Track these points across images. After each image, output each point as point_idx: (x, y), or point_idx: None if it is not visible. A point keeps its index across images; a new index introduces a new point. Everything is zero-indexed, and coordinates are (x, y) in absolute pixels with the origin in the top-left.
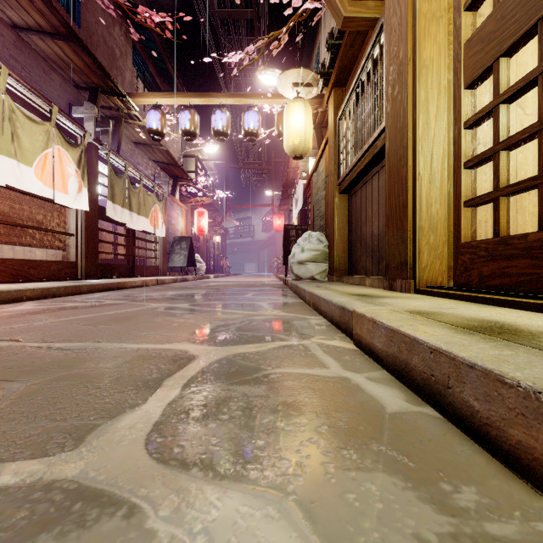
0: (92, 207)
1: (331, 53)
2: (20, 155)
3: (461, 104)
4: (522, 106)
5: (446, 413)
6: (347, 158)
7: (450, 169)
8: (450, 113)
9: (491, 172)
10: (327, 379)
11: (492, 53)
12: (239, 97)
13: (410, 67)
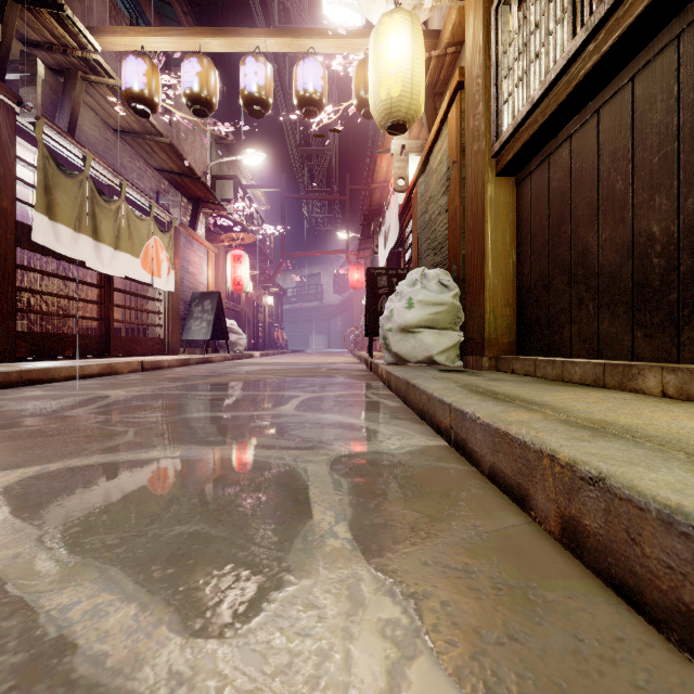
0: None
1: None
2: None
3: None
4: None
5: None
6: (529, 71)
7: None
8: None
9: None
10: None
11: None
12: (289, 36)
13: None
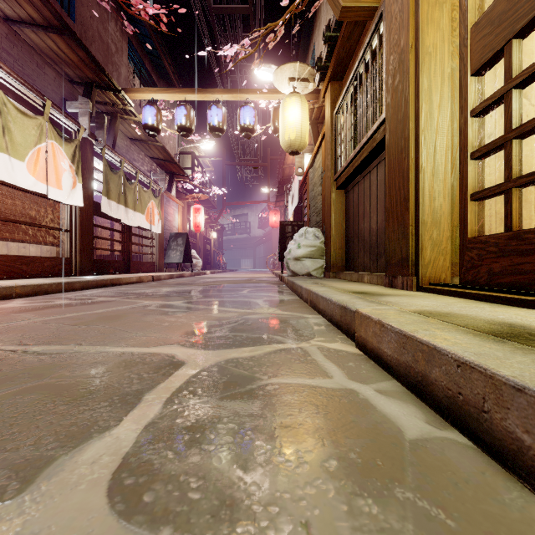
0: (87, 203)
1: (328, 46)
2: (12, 149)
3: (467, 91)
4: (527, 96)
5: (480, 442)
6: (344, 152)
7: (454, 161)
8: (454, 102)
9: (496, 165)
10: (332, 392)
11: (503, 34)
12: (235, 93)
13: (412, 55)
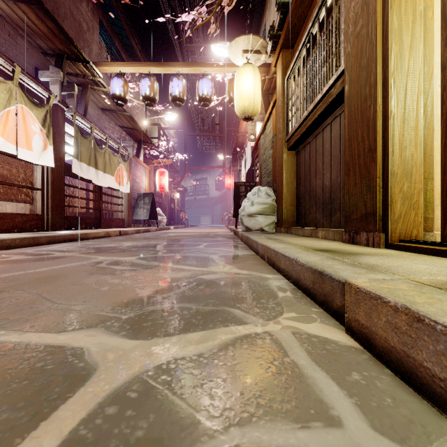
0: (59, 164)
1: (280, 13)
2: None
3: None
4: None
5: None
6: (296, 114)
7: (425, 108)
8: (425, 44)
9: None
10: None
11: None
12: (194, 66)
13: None
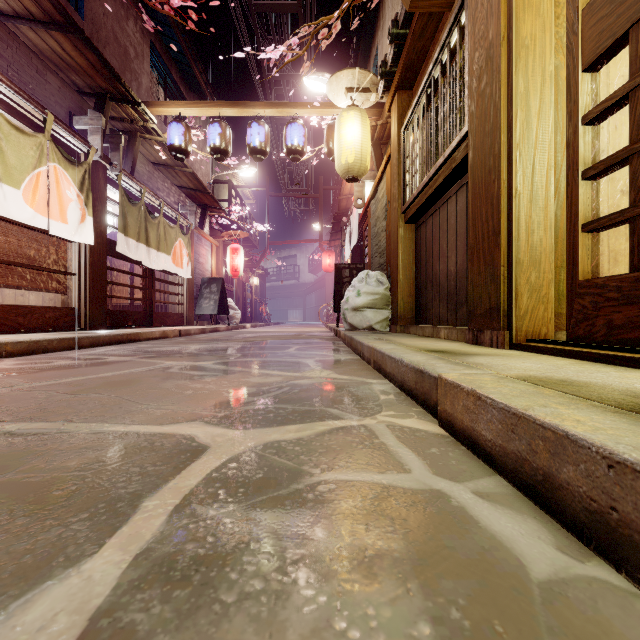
0: (99, 240)
1: (394, 46)
2: (4, 174)
3: (578, 92)
4: None
5: None
6: (415, 177)
7: (557, 184)
8: (557, 109)
9: (609, 189)
10: (411, 496)
11: (628, 14)
12: (281, 107)
13: (503, 49)
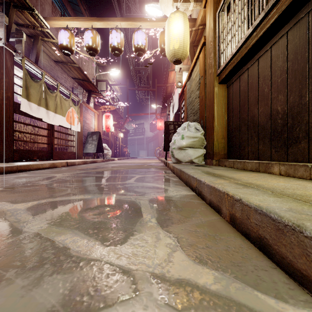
0: (6, 102)
1: None
2: None
3: None
4: None
5: None
6: (231, 41)
7: None
8: None
9: None
10: None
11: None
12: (130, 21)
13: None
